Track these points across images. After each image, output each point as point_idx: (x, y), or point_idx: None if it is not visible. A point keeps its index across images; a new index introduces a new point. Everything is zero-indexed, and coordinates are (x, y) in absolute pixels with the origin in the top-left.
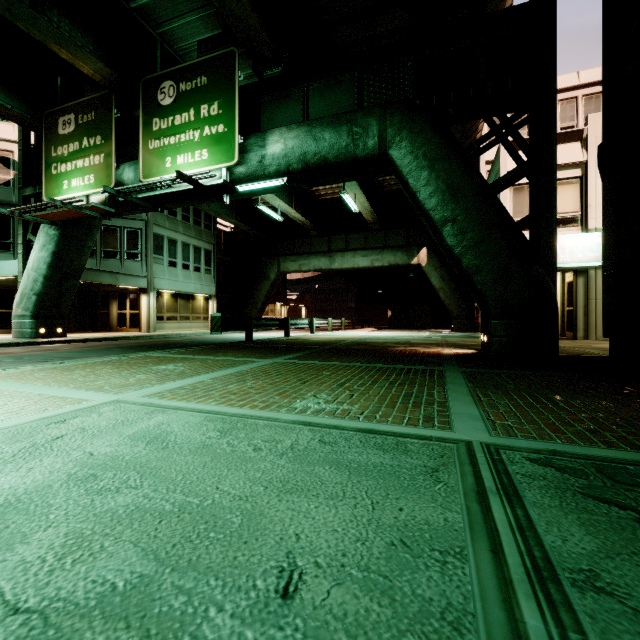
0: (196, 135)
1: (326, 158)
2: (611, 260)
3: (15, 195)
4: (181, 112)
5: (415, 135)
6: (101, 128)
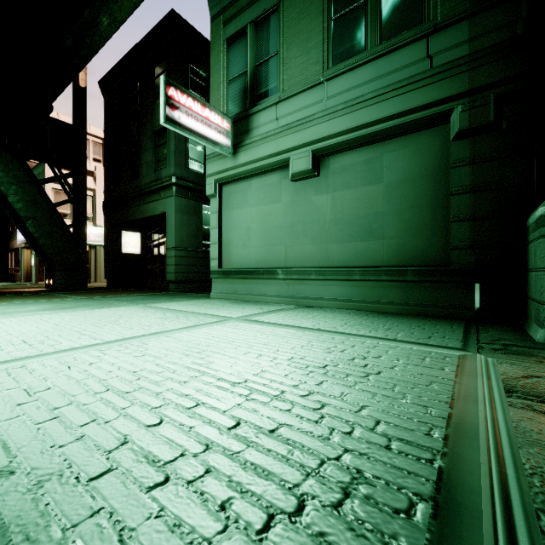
0: None
1: None
2: (107, 249)
3: None
4: None
5: (6, 162)
6: None
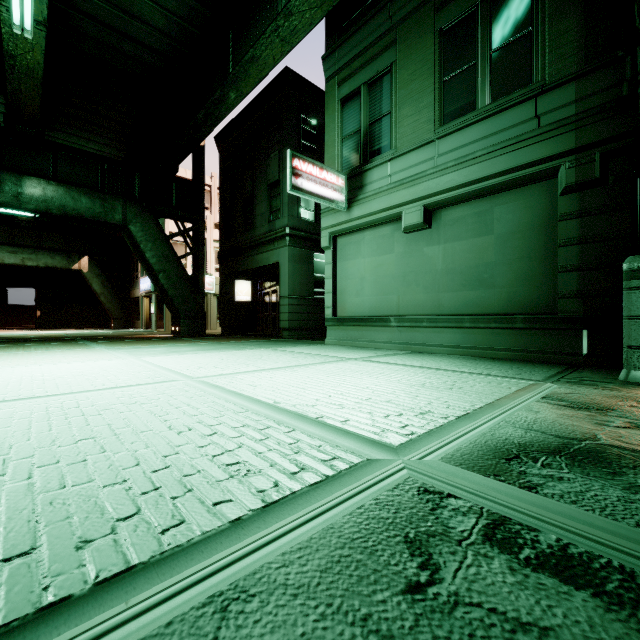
0: None
1: (83, 215)
2: (222, 297)
3: None
4: None
5: (145, 222)
6: None
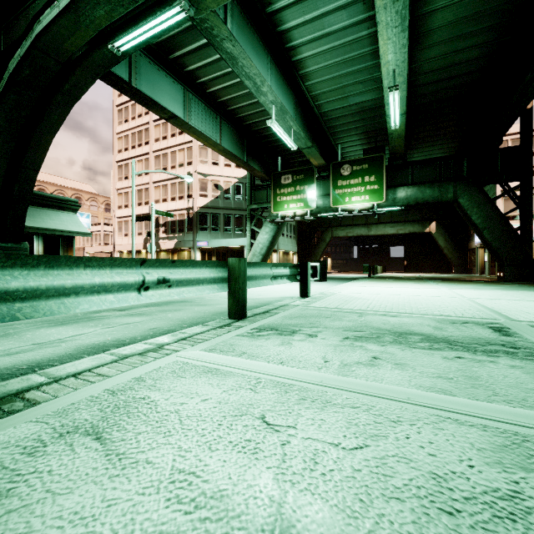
0: (362, 189)
1: (427, 201)
2: None
3: (220, 203)
4: (354, 178)
5: (470, 194)
6: (307, 182)
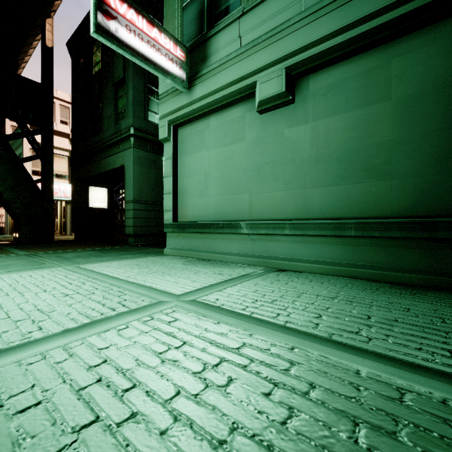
0: None
1: None
2: (75, 203)
3: None
4: None
5: None
6: None
